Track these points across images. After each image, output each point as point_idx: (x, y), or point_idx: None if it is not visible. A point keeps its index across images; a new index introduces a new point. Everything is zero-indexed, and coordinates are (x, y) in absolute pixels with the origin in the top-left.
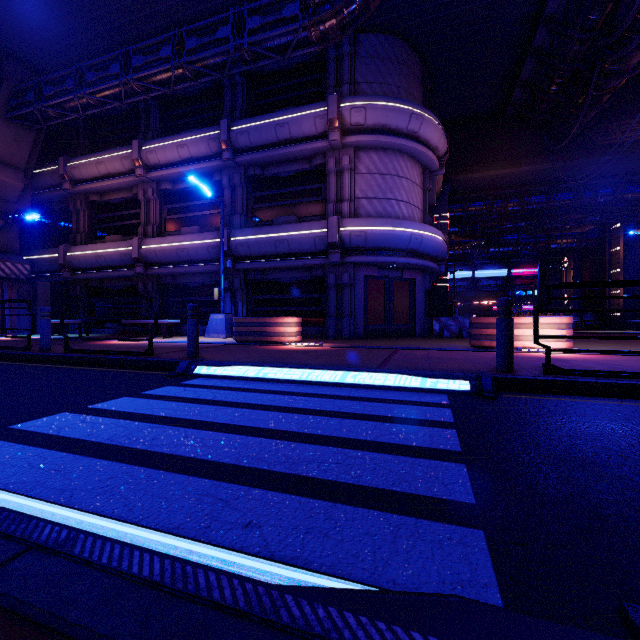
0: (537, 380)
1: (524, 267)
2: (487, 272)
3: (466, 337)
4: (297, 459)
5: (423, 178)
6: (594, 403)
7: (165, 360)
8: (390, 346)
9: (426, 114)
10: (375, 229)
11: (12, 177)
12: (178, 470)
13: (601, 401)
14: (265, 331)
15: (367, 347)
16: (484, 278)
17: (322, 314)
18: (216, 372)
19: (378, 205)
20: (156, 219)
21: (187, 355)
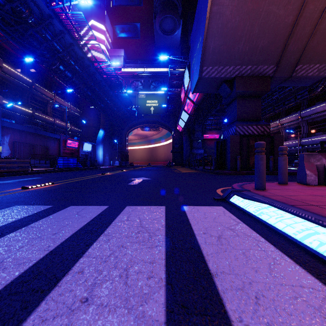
0: None
1: None
2: None
3: None
4: None
5: None
6: None
7: None
8: None
9: None
10: None
11: None
12: None
13: None
14: None
15: None
16: None
17: None
18: None
19: None
20: (284, 136)
21: None
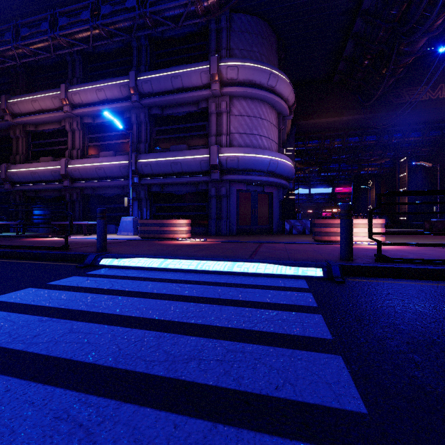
0: (373, 267)
1: (343, 187)
2: (318, 190)
3: (308, 234)
4: (177, 356)
5: (278, 121)
6: (419, 285)
7: (77, 253)
8: (256, 241)
9: (281, 74)
10: (245, 155)
11: None
12: (45, 379)
13: (423, 283)
14: (163, 230)
15: (239, 241)
16: (316, 194)
17: (206, 217)
18: (118, 263)
19: (247, 138)
20: (80, 145)
21: (96, 249)
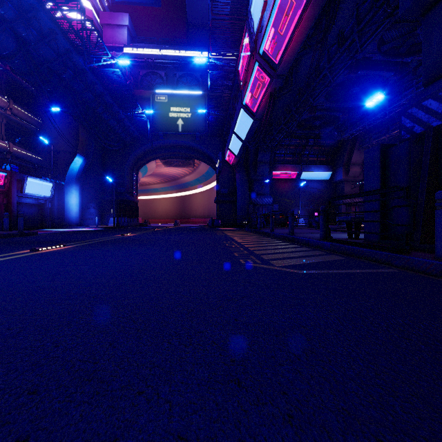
0: None
1: None
2: None
3: None
4: None
5: None
6: None
7: None
8: None
9: None
10: None
11: (358, 168)
12: None
13: None
14: None
15: None
16: None
17: None
18: None
19: None
20: None
21: None
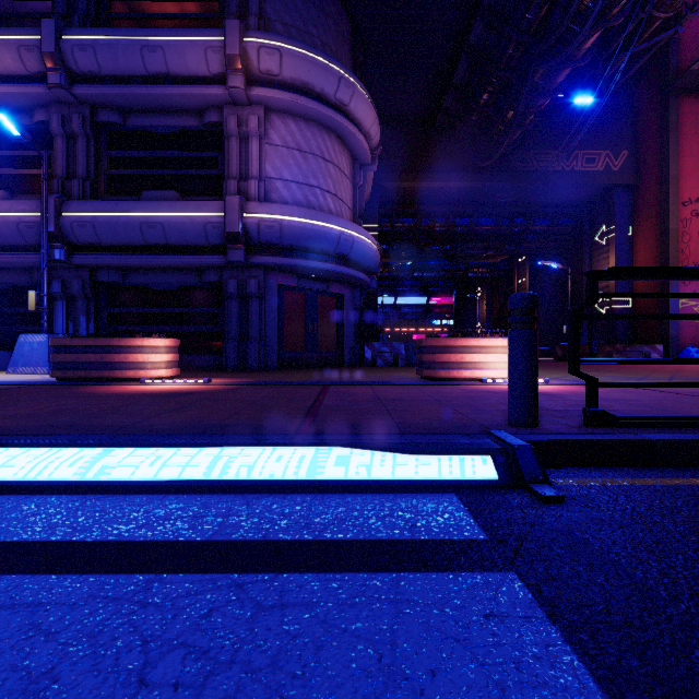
0: (598, 443)
1: (441, 296)
2: (408, 300)
3: (402, 366)
4: None
5: (353, 171)
6: None
7: None
8: (315, 380)
9: (358, 85)
10: (294, 220)
11: None
12: None
13: None
14: (110, 361)
15: (281, 383)
16: (405, 306)
17: (219, 336)
18: None
19: (298, 192)
20: None
21: None
